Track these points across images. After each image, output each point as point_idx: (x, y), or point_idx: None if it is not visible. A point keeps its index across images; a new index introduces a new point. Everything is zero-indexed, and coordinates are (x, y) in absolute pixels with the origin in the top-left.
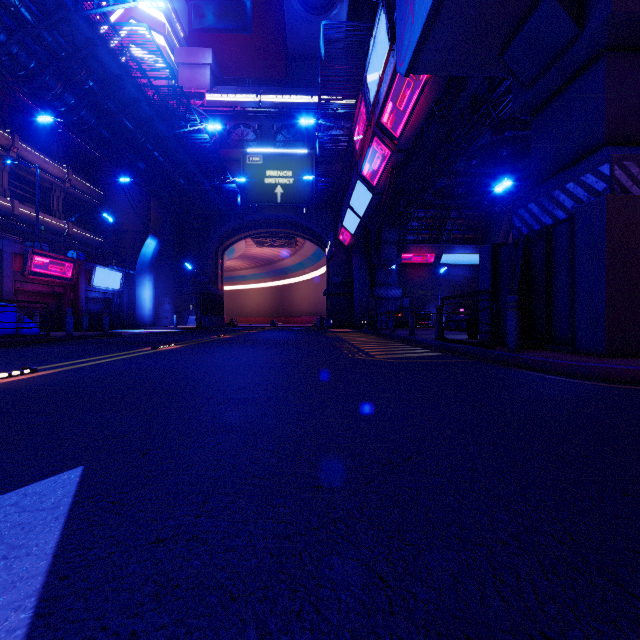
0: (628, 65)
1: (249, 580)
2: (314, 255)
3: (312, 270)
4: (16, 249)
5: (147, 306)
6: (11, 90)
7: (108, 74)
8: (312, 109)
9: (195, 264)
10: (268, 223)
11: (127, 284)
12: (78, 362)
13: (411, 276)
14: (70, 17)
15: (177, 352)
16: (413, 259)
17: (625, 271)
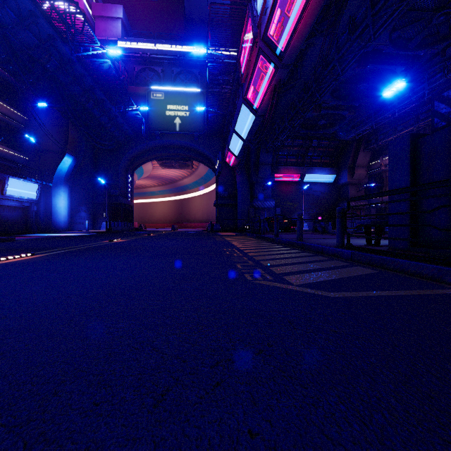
0: None
1: None
2: (206, 175)
3: (205, 187)
4: None
5: (62, 213)
6: None
7: None
8: (204, 58)
9: (108, 179)
10: (169, 148)
11: (44, 194)
12: None
13: (281, 191)
14: None
15: None
16: (283, 178)
17: None
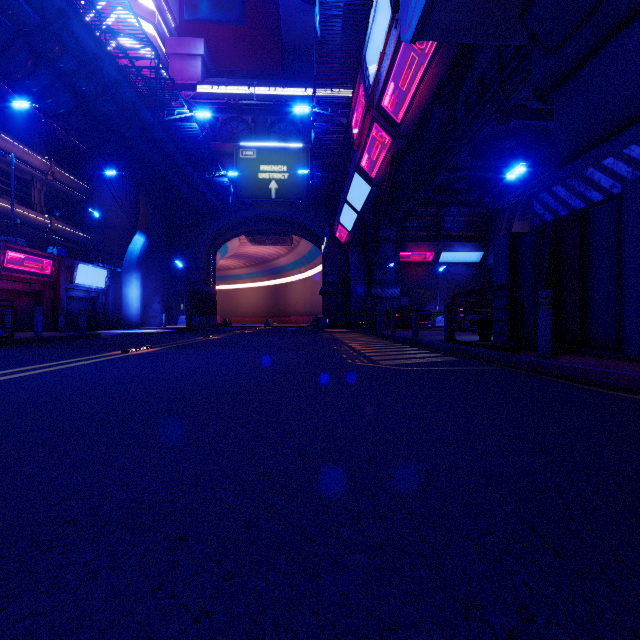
0: None
1: None
2: (310, 253)
3: (308, 269)
4: None
5: (134, 305)
6: None
7: (85, 52)
8: (308, 102)
9: (186, 262)
10: (262, 220)
11: (113, 282)
12: (16, 371)
13: (409, 275)
14: None
15: (148, 357)
16: (411, 257)
17: None
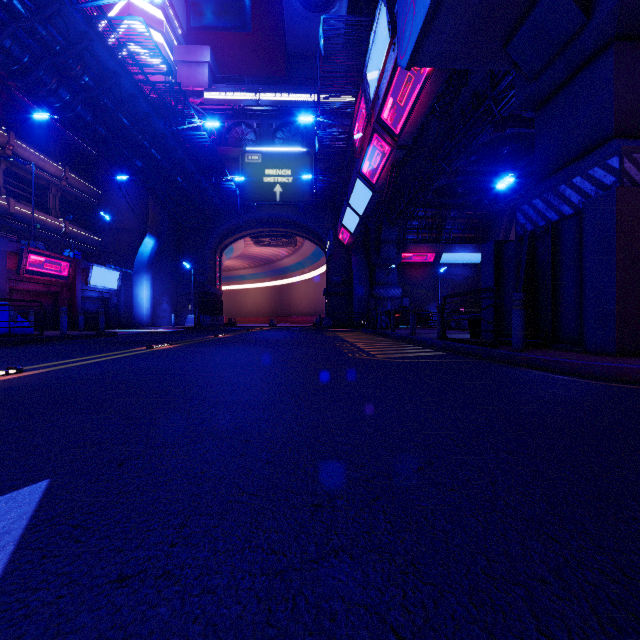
0: (637, 55)
1: (228, 637)
2: (313, 254)
3: (311, 270)
4: (11, 247)
5: (145, 305)
6: (7, 87)
7: (104, 69)
8: (311, 107)
9: (193, 263)
10: (267, 222)
11: (124, 283)
12: (68, 362)
13: (411, 275)
14: (64, 10)
15: (172, 352)
16: (413, 258)
17: (636, 267)
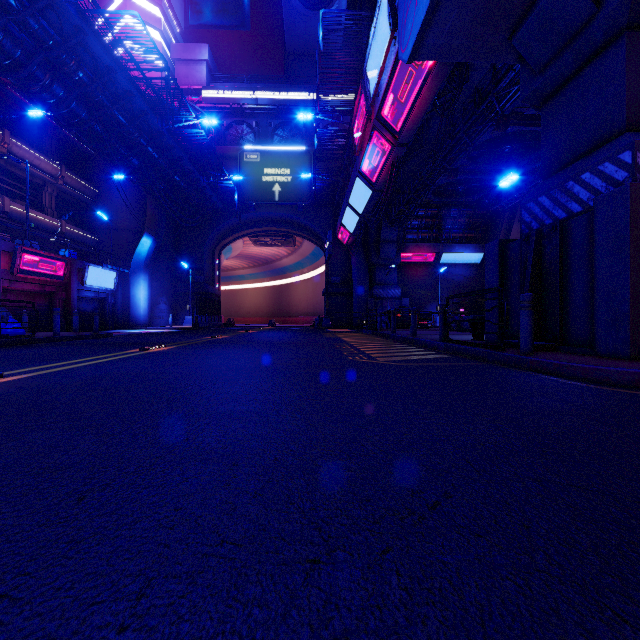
0: None
1: None
2: (312, 254)
3: (310, 270)
4: (4, 247)
5: (142, 306)
6: (1, 84)
7: (99, 65)
8: (310, 106)
9: (191, 263)
10: (266, 222)
11: (121, 283)
12: (54, 366)
13: (411, 275)
14: (57, 3)
15: (166, 354)
16: (413, 258)
17: None
